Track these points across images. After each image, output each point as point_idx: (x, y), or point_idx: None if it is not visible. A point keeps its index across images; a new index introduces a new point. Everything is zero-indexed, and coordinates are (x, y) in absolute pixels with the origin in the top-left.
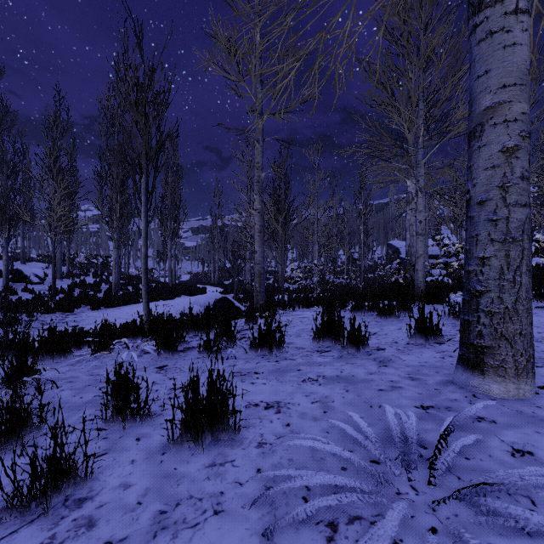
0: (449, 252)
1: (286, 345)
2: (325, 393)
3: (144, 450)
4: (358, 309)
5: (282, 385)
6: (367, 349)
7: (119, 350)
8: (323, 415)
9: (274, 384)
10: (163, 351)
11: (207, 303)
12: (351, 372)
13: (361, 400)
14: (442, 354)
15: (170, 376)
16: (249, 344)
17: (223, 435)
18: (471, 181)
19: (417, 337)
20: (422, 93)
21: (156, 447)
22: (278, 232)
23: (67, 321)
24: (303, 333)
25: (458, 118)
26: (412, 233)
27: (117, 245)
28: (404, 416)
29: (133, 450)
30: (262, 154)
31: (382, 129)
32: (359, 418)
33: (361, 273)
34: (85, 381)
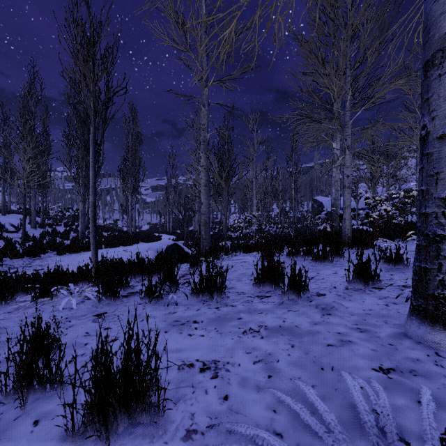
0: (369, 204)
1: (227, 290)
2: (268, 350)
3: (35, 443)
4: (293, 254)
5: (221, 338)
6: (307, 295)
7: (64, 295)
8: (267, 381)
9: (213, 336)
10: (105, 297)
11: (161, 248)
12: (294, 322)
13: (310, 359)
14: (385, 300)
15: (105, 326)
16: (191, 289)
17: (143, 418)
18: (428, 114)
19: (356, 282)
20: (349, 62)
21: (54, 438)
22: (222, 189)
23: (33, 265)
24: (243, 277)
25: (377, 88)
26: (337, 188)
27: (83, 198)
28: (371, 393)
29: (21, 443)
30: (207, 117)
31: (313, 93)
32: (316, 397)
33: (293, 223)
34: (13, 332)
